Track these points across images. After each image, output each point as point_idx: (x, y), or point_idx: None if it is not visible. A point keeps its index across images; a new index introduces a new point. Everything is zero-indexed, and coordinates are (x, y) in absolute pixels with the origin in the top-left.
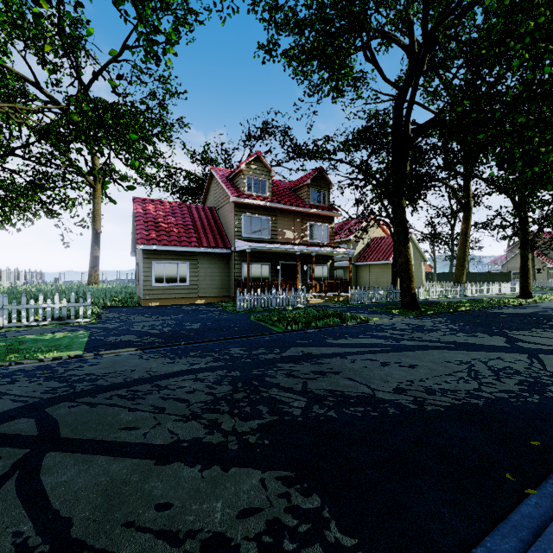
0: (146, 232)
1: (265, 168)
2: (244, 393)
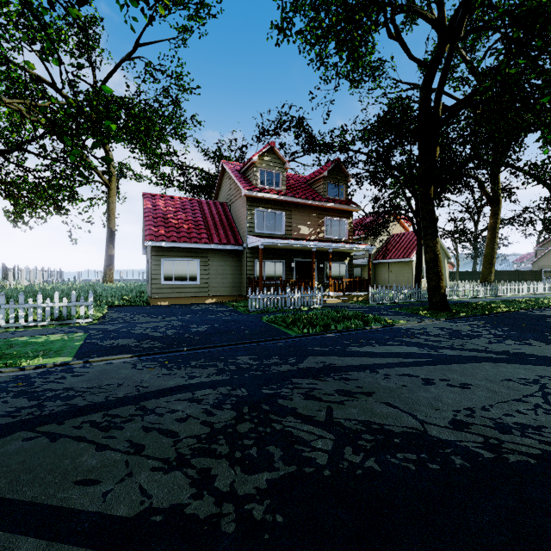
0: (155, 228)
1: (279, 159)
2: (250, 423)
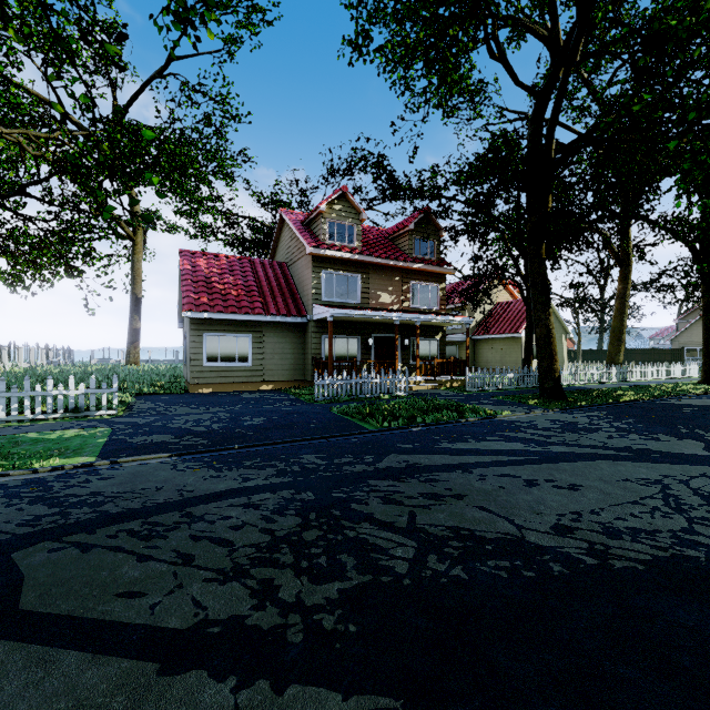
0: (195, 294)
1: (353, 208)
2: (318, 531)
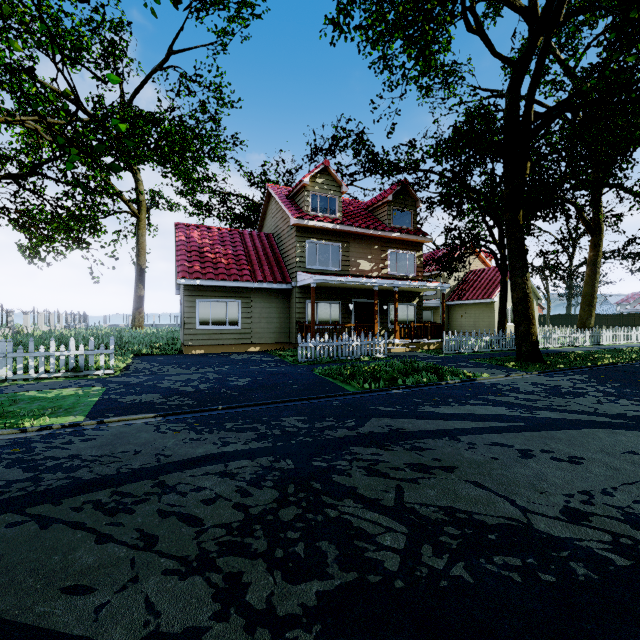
0: (189, 263)
1: (334, 181)
2: (296, 508)
